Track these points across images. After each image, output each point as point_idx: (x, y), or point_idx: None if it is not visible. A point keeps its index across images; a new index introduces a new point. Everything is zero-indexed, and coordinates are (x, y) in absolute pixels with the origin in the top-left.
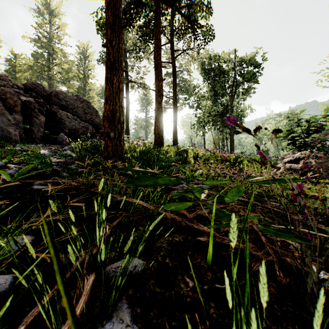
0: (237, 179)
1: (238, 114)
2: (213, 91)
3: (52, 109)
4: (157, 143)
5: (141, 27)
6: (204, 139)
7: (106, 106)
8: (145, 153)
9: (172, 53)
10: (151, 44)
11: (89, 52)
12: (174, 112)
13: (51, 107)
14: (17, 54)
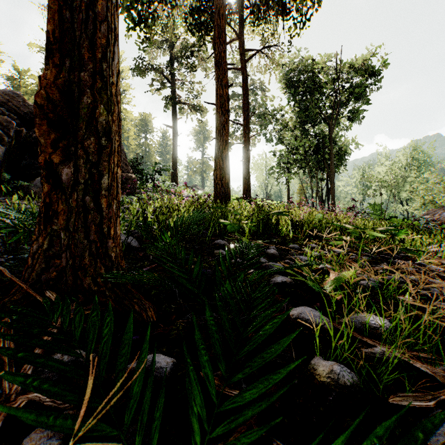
0: (440, 295)
1: (341, 150)
2: (301, 116)
3: (33, 136)
4: (218, 194)
5: (193, 8)
6: (288, 188)
7: (45, 71)
8: (191, 224)
9: (243, 52)
10: (209, 41)
11: (123, 67)
12: (245, 145)
13: (32, 131)
14: (22, 69)
